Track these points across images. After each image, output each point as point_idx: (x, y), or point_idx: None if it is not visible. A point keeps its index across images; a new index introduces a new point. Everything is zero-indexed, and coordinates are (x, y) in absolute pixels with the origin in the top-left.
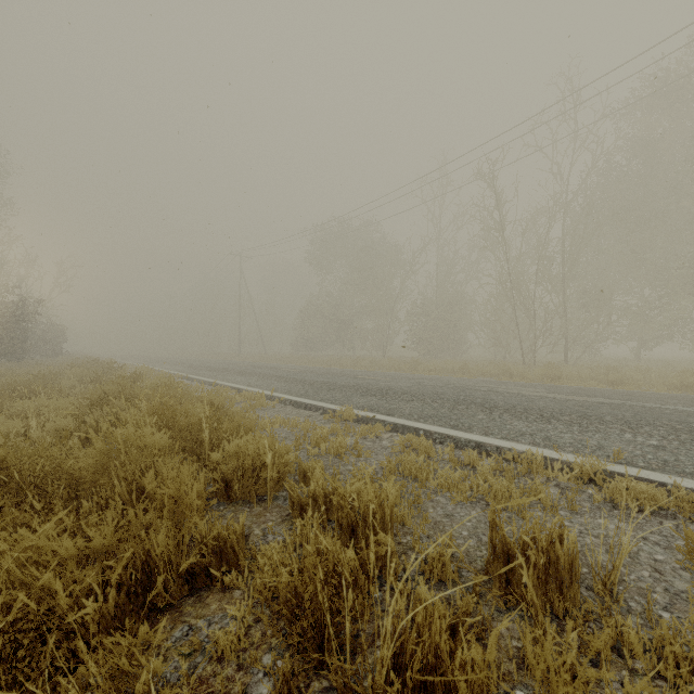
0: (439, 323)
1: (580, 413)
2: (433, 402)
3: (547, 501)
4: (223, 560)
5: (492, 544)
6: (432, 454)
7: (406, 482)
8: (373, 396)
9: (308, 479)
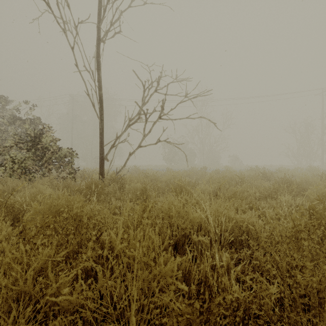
0: None
1: None
2: None
3: None
4: None
5: None
6: None
7: None
8: None
9: None
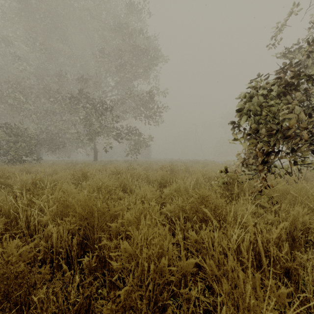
0: None
1: None
2: None
3: None
4: None
5: None
6: None
7: None
8: None
9: None
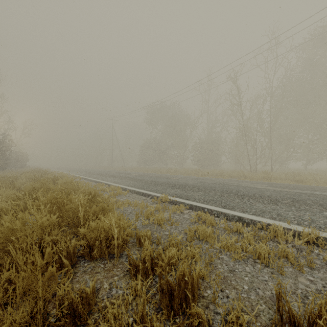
0: (208, 152)
1: (292, 199)
2: (210, 192)
3: (292, 259)
4: (76, 317)
5: (280, 313)
6: (214, 224)
7: (201, 245)
8: (178, 188)
9: (141, 243)
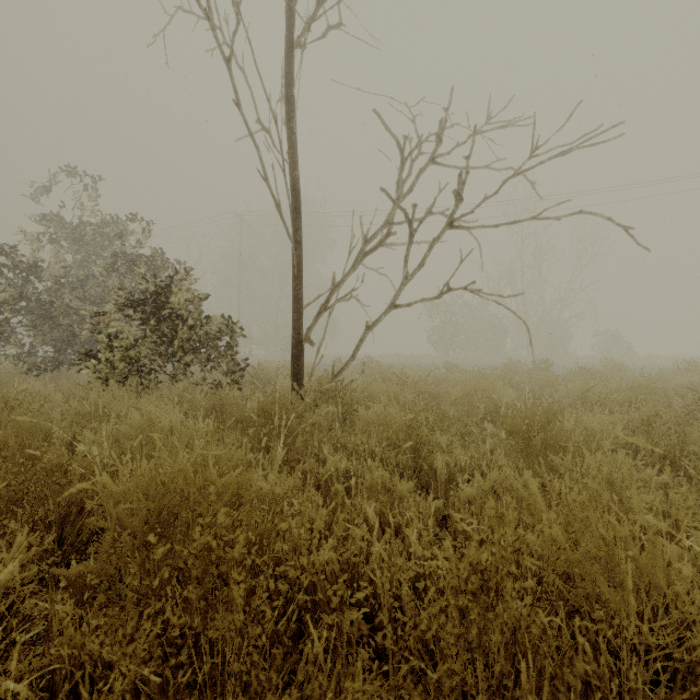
0: None
1: None
2: None
3: None
4: None
5: None
6: None
7: None
8: None
9: None
